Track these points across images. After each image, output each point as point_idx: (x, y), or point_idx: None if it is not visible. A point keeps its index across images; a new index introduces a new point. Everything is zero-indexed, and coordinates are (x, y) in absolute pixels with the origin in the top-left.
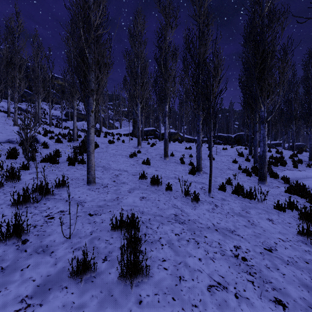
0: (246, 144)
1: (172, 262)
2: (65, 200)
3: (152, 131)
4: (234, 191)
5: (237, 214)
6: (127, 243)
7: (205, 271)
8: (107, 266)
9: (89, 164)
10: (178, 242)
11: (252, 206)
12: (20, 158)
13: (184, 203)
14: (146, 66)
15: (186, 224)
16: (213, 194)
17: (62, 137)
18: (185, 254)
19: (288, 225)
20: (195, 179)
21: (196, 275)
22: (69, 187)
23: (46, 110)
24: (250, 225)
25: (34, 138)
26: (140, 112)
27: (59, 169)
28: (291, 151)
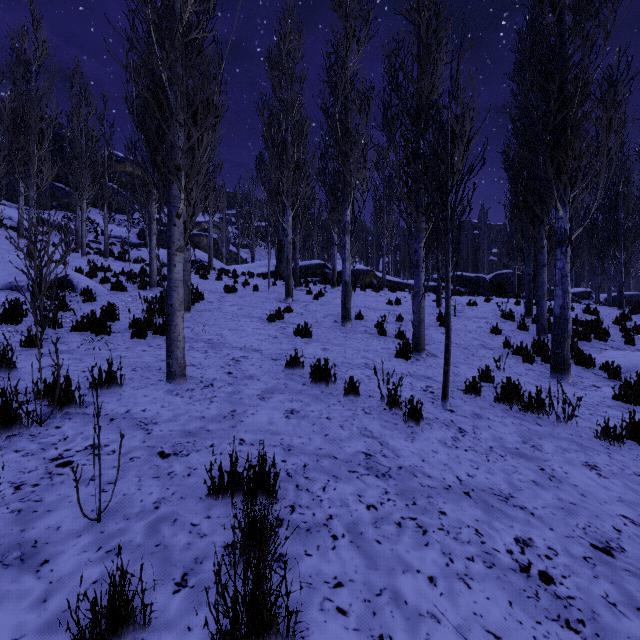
0: (517, 294)
1: (361, 588)
2: (108, 418)
3: (318, 268)
4: (500, 396)
5: (513, 453)
6: (244, 539)
7: (449, 617)
8: (185, 605)
9: (172, 335)
10: (374, 527)
11: (545, 433)
12: (29, 323)
13: (387, 425)
14: (305, 128)
15: (393, 480)
16: (452, 403)
17: (127, 280)
18: (393, 565)
19: (637, 480)
20: (410, 368)
21: (425, 632)
22: (125, 387)
23: (100, 226)
24: (548, 480)
25: (65, 281)
26: (290, 227)
27: (109, 346)
28: (616, 309)
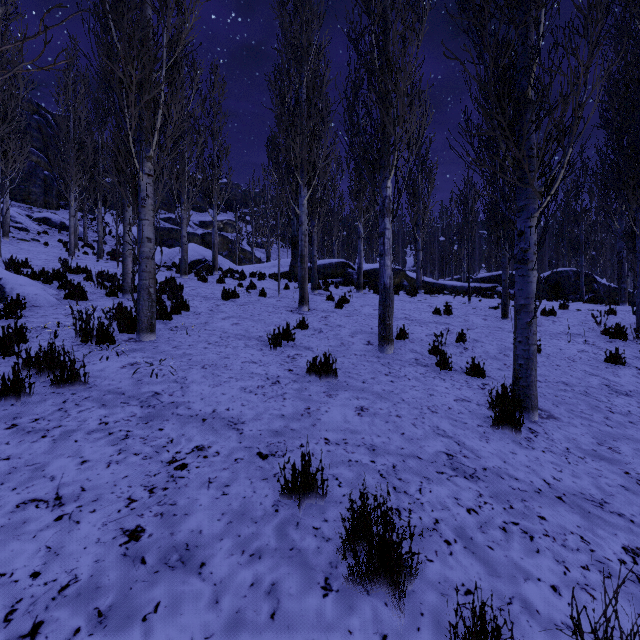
0: (594, 298)
1: None
2: None
3: (339, 268)
4: None
5: None
6: None
7: None
8: None
9: None
10: None
11: None
12: None
13: None
14: (325, 80)
15: None
16: None
17: (97, 284)
18: None
19: None
20: (539, 465)
21: None
22: None
23: (110, 225)
24: None
25: None
26: (306, 212)
27: None
28: None
